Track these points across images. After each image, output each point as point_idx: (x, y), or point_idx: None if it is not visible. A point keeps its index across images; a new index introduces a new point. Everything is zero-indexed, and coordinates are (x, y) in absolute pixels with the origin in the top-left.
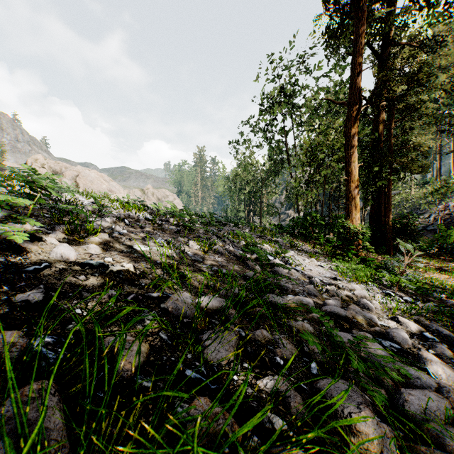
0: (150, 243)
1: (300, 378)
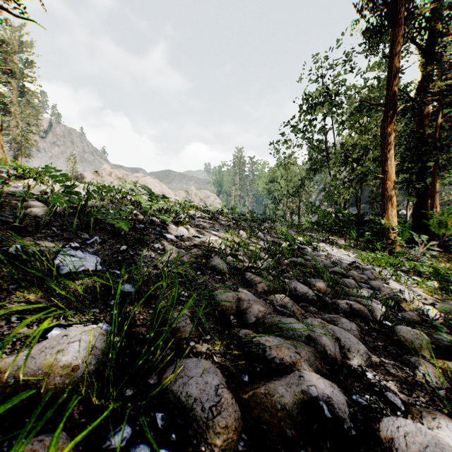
0: (215, 231)
1: (300, 280)
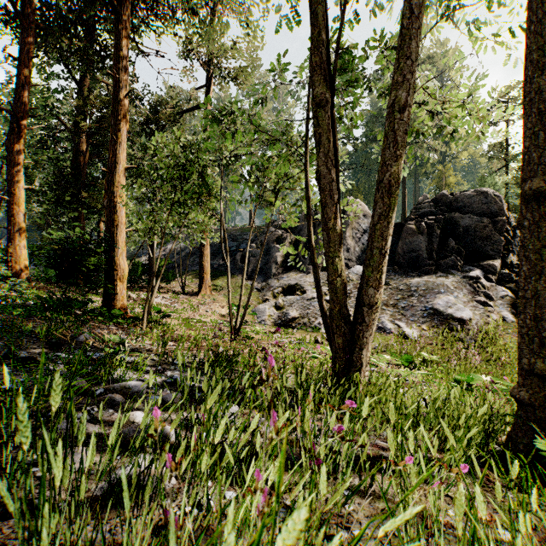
0: None
1: None
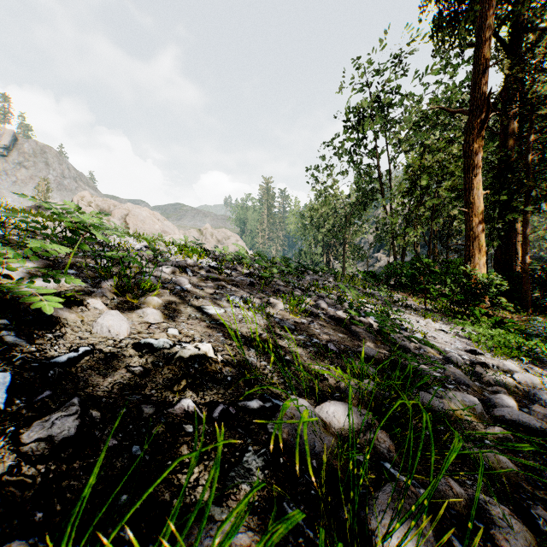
0: (221, 302)
1: None
